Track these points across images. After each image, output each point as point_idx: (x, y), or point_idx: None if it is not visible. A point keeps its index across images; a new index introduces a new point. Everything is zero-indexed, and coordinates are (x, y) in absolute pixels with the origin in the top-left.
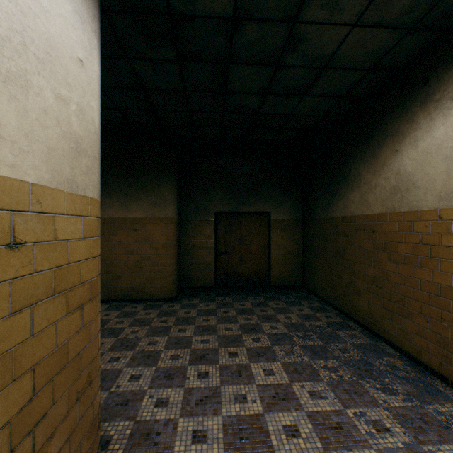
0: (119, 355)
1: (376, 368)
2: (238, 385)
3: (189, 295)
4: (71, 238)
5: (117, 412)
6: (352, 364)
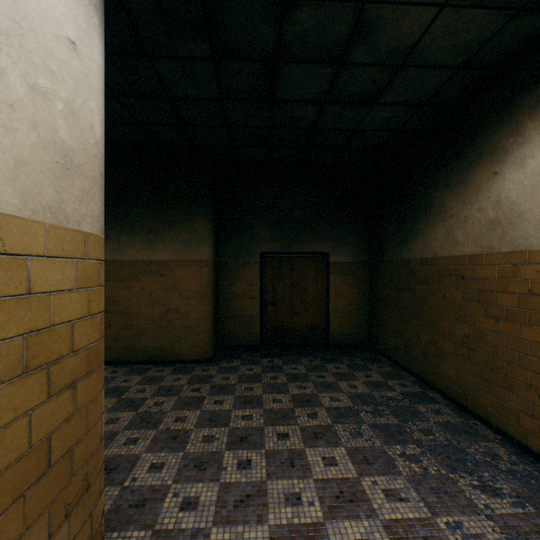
0: (138, 435)
1: (471, 457)
2: (289, 479)
3: (228, 356)
4: (55, 290)
5: (130, 517)
6: (438, 452)
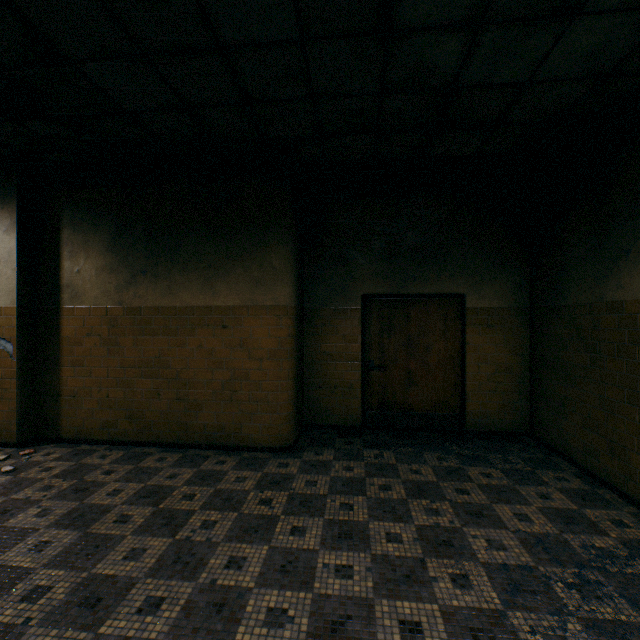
0: (164, 593)
1: None
2: None
3: (316, 442)
4: None
5: None
6: None
